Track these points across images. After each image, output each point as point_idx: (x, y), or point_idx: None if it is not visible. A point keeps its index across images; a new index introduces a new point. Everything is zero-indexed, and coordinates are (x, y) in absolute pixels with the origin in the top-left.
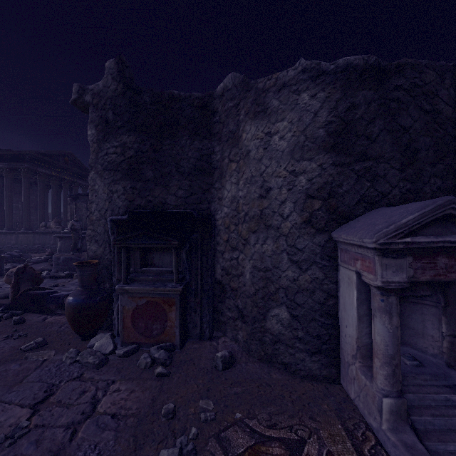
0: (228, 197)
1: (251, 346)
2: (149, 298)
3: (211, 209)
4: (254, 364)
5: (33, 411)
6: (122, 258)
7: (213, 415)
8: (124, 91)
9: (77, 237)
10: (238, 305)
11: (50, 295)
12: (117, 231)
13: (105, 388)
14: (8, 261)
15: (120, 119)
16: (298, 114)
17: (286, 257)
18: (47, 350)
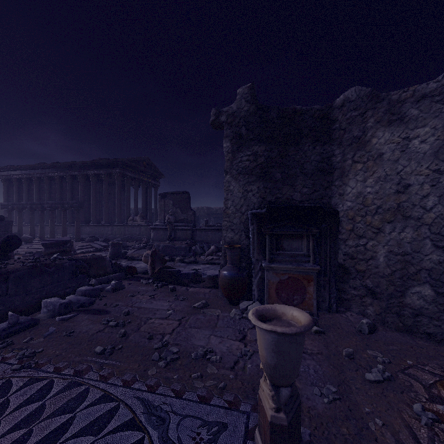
0: (352, 192)
1: (386, 318)
2: (290, 275)
3: (331, 203)
4: (393, 332)
5: (243, 343)
6: (267, 242)
7: (388, 359)
8: (255, 111)
9: (171, 228)
10: (366, 284)
11: (181, 272)
12: (256, 222)
13: None
14: None
15: (251, 133)
16: (443, 121)
17: (429, 243)
18: (212, 309)
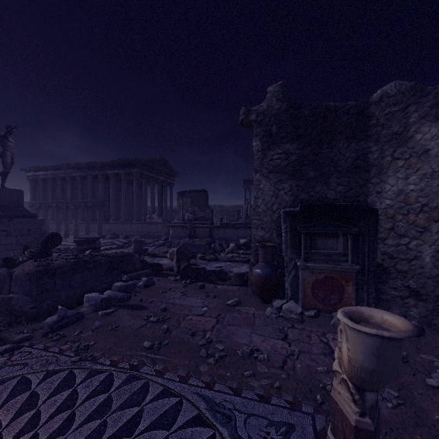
0: (391, 190)
1: (433, 321)
2: (327, 274)
3: (368, 201)
4: None
5: (286, 342)
6: (302, 241)
7: None
8: (287, 109)
9: (191, 226)
10: (409, 285)
11: (207, 269)
12: (290, 221)
13: (323, 336)
14: None
15: (282, 131)
16: None
17: None
18: (245, 307)
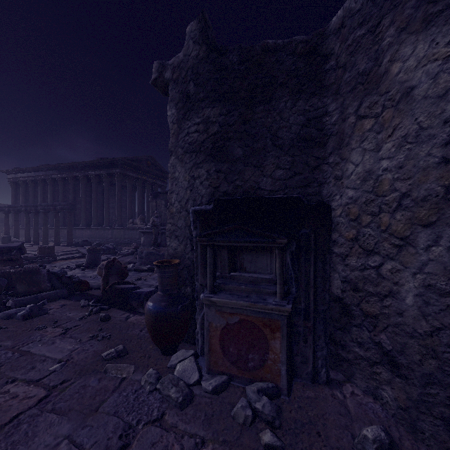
0: (355, 173)
1: (419, 423)
2: (242, 316)
3: (323, 193)
4: None
5: None
6: (207, 259)
7: None
8: (207, 54)
9: (157, 233)
10: (380, 342)
11: (133, 291)
12: (200, 225)
13: None
14: (105, 252)
15: (202, 90)
16: None
17: None
18: (126, 362)
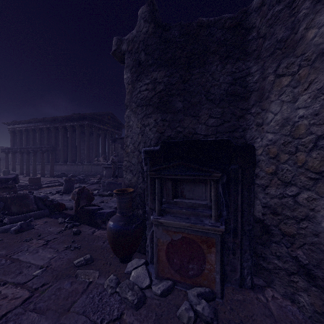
0: (274, 120)
1: None
2: (184, 234)
3: (247, 137)
4: None
5: None
6: (156, 189)
7: None
8: (154, 30)
9: (115, 167)
10: (297, 256)
11: (98, 211)
12: (150, 162)
13: None
14: (77, 182)
15: (150, 57)
16: None
17: None
18: (93, 268)
